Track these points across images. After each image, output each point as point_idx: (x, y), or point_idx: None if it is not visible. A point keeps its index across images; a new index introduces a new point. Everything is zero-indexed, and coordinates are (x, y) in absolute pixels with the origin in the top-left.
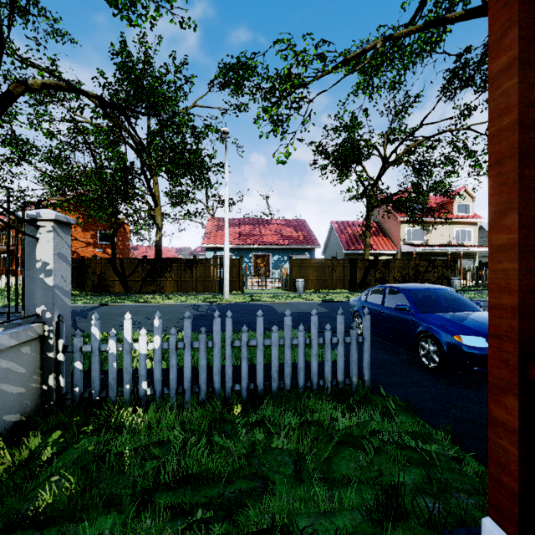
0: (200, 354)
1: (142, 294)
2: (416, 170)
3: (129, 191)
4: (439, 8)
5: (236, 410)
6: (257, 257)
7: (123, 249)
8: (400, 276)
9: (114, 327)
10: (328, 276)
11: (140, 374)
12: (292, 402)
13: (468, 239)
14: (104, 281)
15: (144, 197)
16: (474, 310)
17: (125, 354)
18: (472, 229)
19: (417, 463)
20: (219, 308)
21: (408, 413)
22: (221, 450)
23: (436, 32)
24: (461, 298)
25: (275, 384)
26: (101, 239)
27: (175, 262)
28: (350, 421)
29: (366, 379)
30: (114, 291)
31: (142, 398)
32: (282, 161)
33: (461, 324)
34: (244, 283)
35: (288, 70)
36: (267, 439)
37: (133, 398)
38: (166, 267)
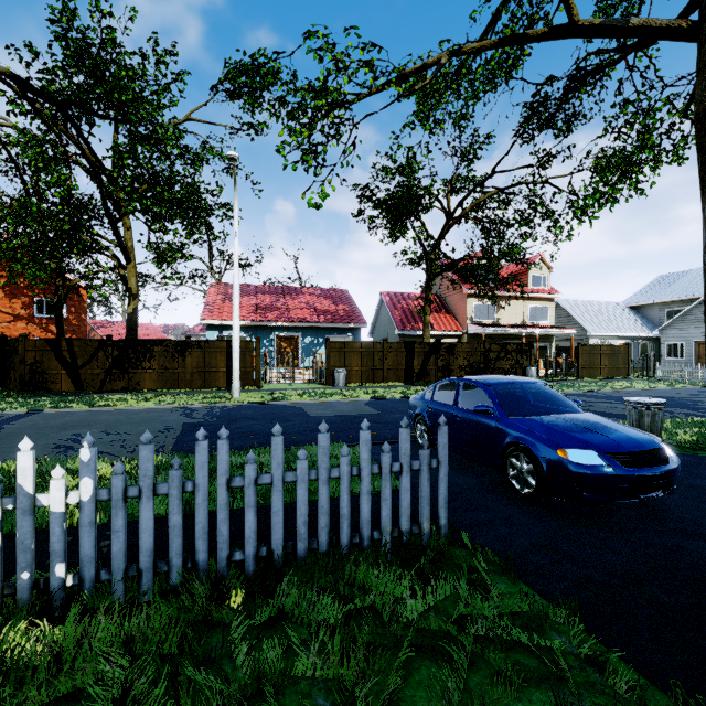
0: (170, 506)
1: (104, 394)
2: (486, 230)
3: (84, 239)
4: (516, 24)
5: (234, 599)
6: (282, 338)
7: (77, 326)
8: (468, 364)
9: (45, 449)
10: (378, 364)
11: (52, 550)
12: (330, 576)
13: (544, 318)
14: (41, 374)
15: (108, 248)
16: (574, 411)
17: (20, 516)
18: (549, 306)
19: (538, 679)
20: (224, 412)
21: (506, 575)
22: (197, 697)
23: (513, 53)
24: (540, 392)
25: (302, 544)
26: (40, 310)
27: (159, 345)
28: (424, 601)
29: (443, 524)
30: (58, 389)
31: (56, 594)
32: (315, 204)
33: (563, 433)
34: (263, 375)
35: (325, 78)
36: (286, 658)
37: (36, 596)
38: (144, 353)
